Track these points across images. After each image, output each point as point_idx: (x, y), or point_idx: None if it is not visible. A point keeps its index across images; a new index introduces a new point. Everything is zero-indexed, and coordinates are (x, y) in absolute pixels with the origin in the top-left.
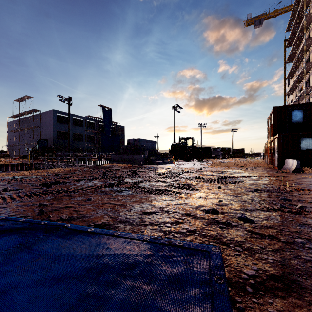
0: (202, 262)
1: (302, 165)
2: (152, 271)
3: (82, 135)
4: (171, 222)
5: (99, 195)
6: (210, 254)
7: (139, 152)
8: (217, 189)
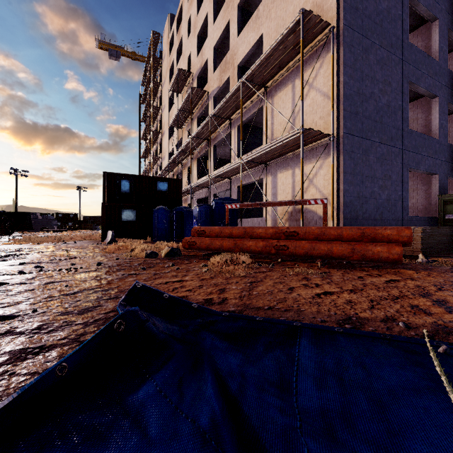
0: None
1: (123, 236)
2: None
3: None
4: None
5: None
6: None
7: None
8: None
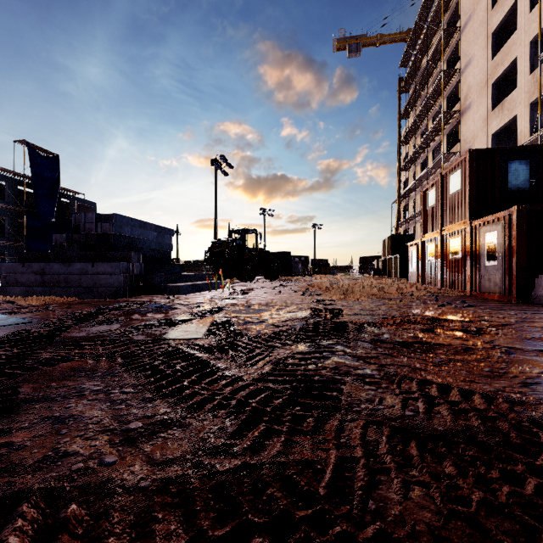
0: None
1: None
2: None
3: None
4: None
5: None
6: None
7: (112, 256)
8: None
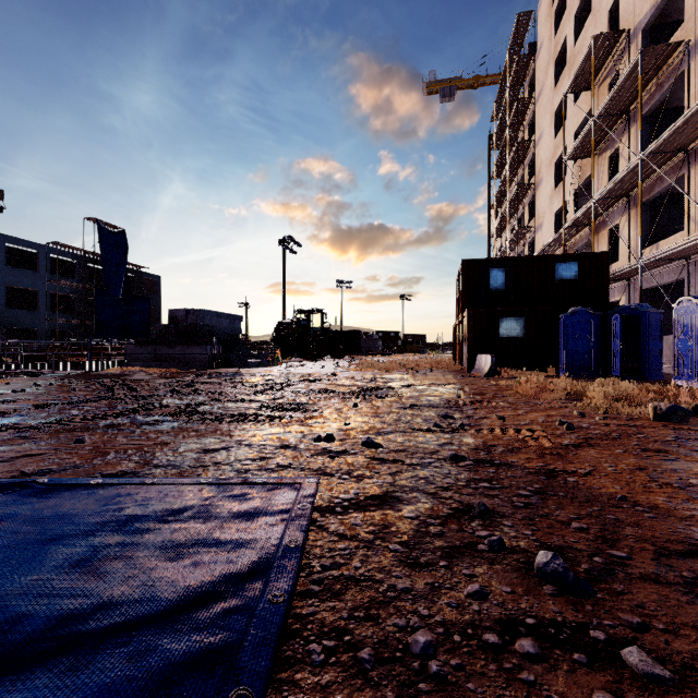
0: (287, 494)
1: (501, 364)
2: (211, 512)
3: (36, 293)
4: (254, 458)
5: (101, 432)
6: (302, 486)
7: (200, 341)
8: (350, 409)
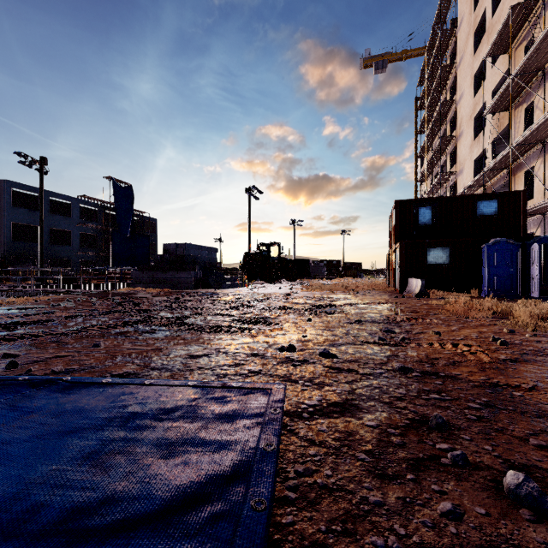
0: (259, 399)
1: (429, 286)
2: (197, 412)
3: (70, 233)
4: (230, 364)
5: (113, 338)
6: (271, 391)
7: (186, 268)
8: (305, 323)
